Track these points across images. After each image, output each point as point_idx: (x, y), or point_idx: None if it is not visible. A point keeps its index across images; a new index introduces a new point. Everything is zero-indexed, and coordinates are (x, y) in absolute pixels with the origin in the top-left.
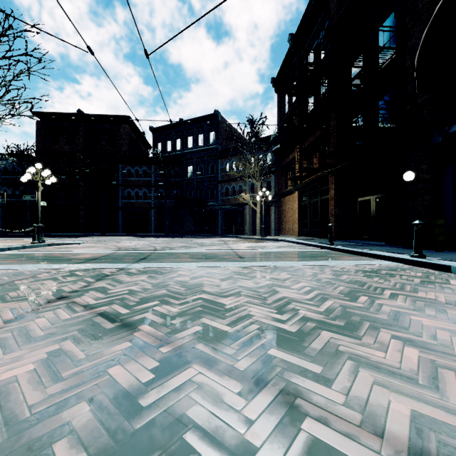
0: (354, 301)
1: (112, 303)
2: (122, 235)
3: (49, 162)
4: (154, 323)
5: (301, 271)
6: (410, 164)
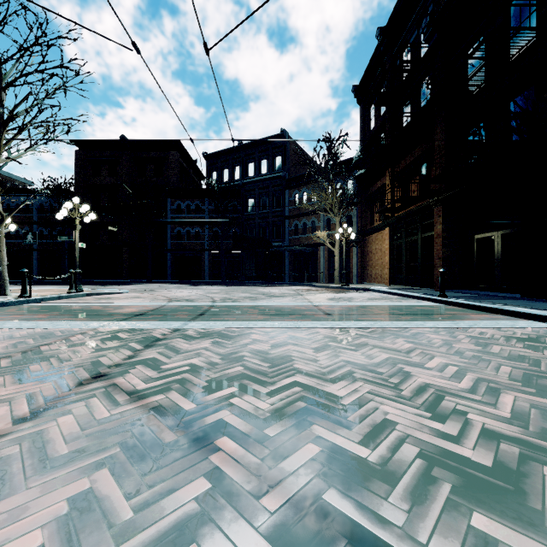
0: None
1: (169, 388)
2: (172, 282)
3: (89, 197)
4: (239, 434)
5: (423, 337)
6: None
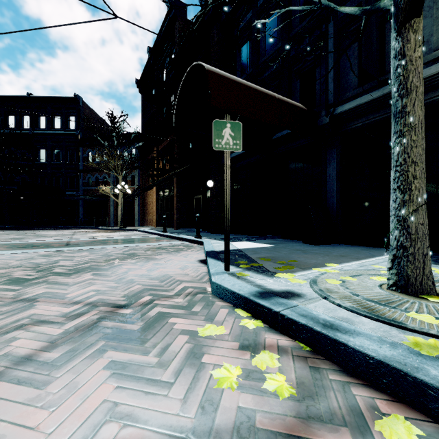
0: (105, 263)
1: None
2: None
3: None
4: None
5: (103, 251)
6: (211, 175)
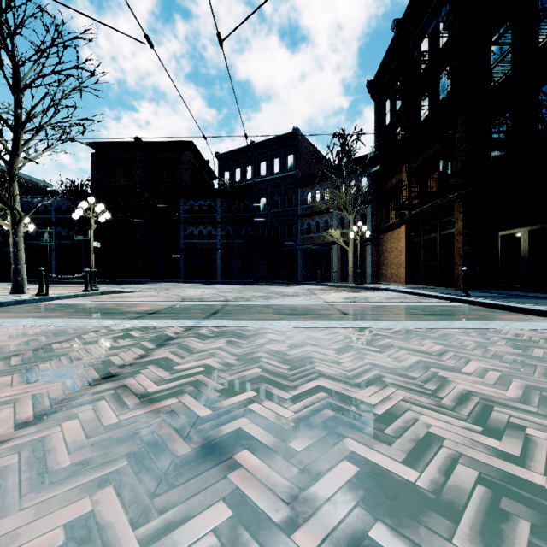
0: None
1: (182, 391)
2: (184, 282)
3: (105, 198)
4: (261, 447)
5: (453, 339)
6: None
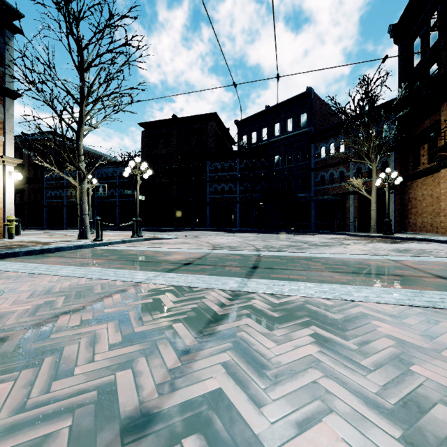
0: None
1: None
2: (210, 230)
3: (151, 165)
4: None
5: None
6: None
